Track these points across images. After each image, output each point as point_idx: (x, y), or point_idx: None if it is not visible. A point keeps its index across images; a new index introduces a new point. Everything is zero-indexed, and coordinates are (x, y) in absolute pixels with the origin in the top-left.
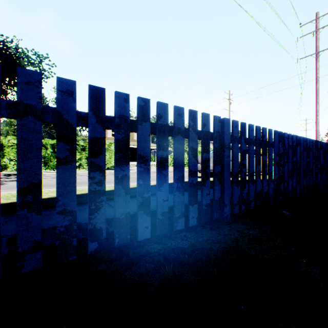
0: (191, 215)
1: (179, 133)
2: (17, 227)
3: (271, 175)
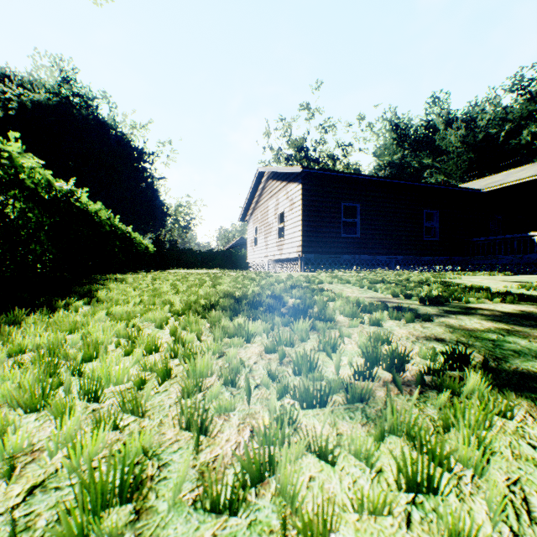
0: None
1: None
2: None
3: None
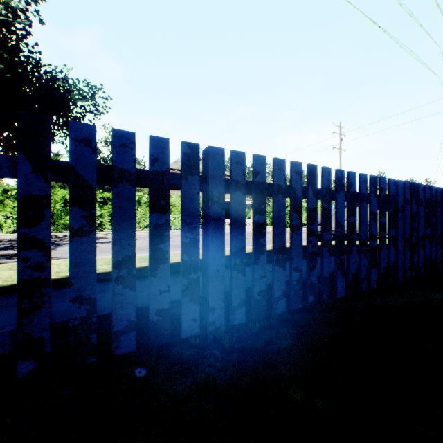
0: (372, 278)
1: (363, 199)
2: (274, 279)
3: (439, 239)
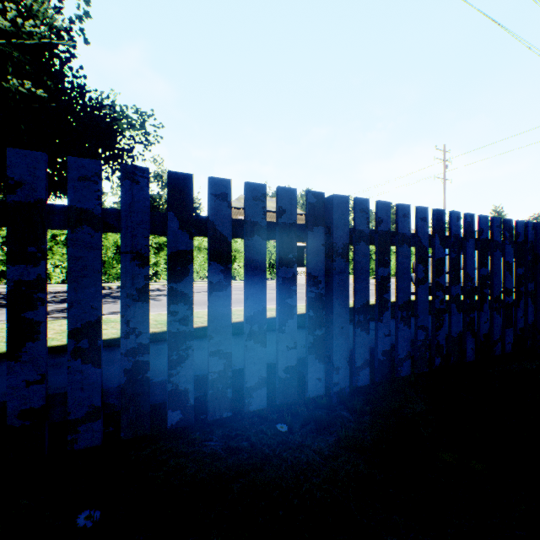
0: (506, 340)
1: (496, 247)
2: (398, 338)
3: None
